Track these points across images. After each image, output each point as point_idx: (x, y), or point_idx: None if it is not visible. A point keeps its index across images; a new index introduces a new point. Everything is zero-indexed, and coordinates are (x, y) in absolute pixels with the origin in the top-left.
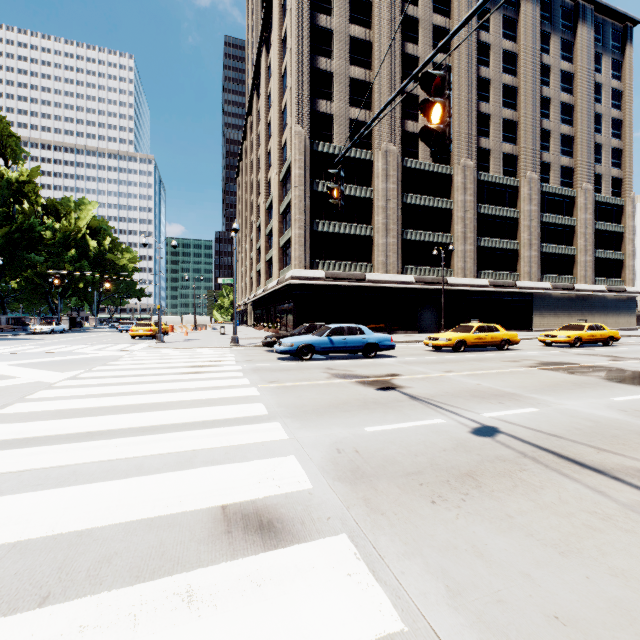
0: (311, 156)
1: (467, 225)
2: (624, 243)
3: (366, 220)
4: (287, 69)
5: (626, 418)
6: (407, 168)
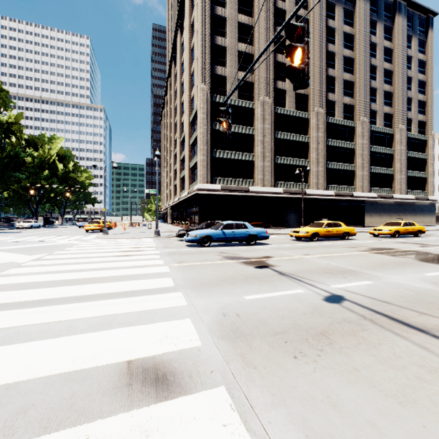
0: (211, 105)
1: (319, 153)
2: (427, 166)
3: (249, 150)
4: (195, 45)
5: (437, 288)
6: (278, 114)
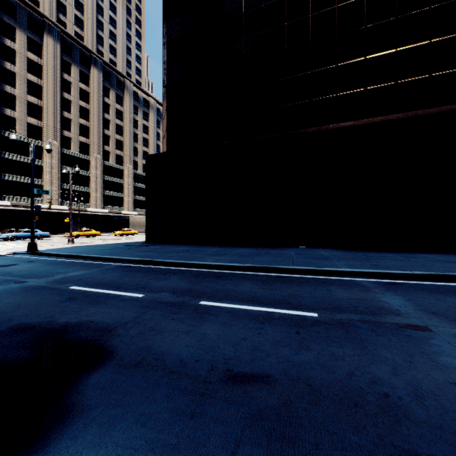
0: None
1: (98, 184)
2: None
3: (39, 176)
4: None
5: None
6: (65, 153)
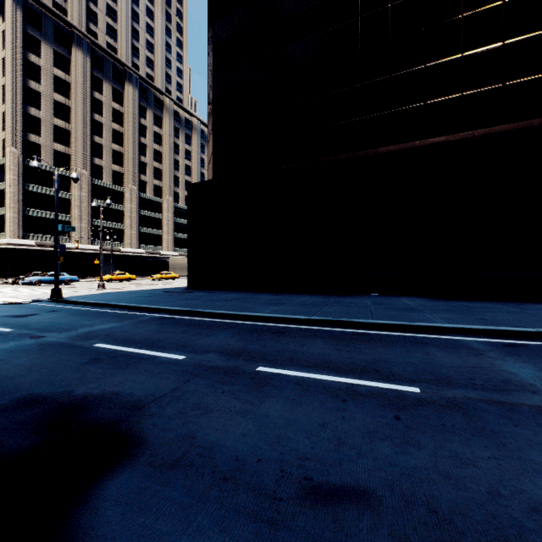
0: (23, 167)
1: (133, 220)
2: None
3: (66, 211)
4: None
5: None
6: (95, 184)
